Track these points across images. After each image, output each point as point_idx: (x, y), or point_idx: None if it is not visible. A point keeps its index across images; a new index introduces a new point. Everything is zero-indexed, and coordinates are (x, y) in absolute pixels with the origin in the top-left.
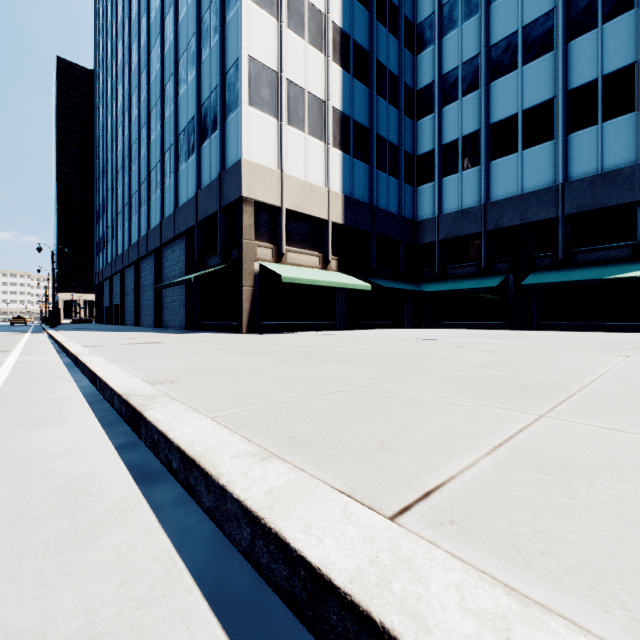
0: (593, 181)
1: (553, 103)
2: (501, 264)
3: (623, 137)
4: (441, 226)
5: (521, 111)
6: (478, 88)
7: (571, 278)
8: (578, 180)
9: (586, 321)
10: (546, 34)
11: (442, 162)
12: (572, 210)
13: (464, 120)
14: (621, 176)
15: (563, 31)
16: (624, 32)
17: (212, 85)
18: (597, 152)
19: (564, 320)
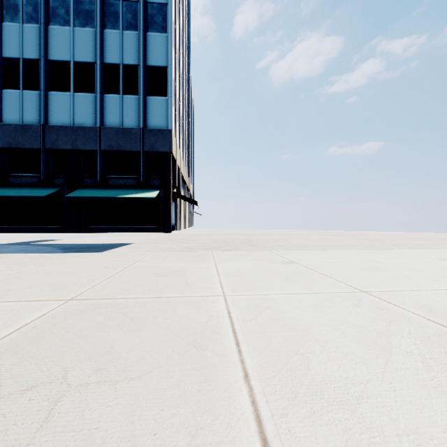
0: (118, 131)
1: (95, 67)
2: (59, 179)
3: (133, 109)
4: (1, 134)
5: (73, 61)
6: (38, 23)
7: (99, 195)
8: (109, 128)
9: (116, 225)
10: (90, 13)
11: (3, 73)
12: (106, 148)
13: (25, 44)
14: (132, 133)
15: (101, 18)
16: (134, 43)
17: None
18: (120, 113)
19: (103, 225)
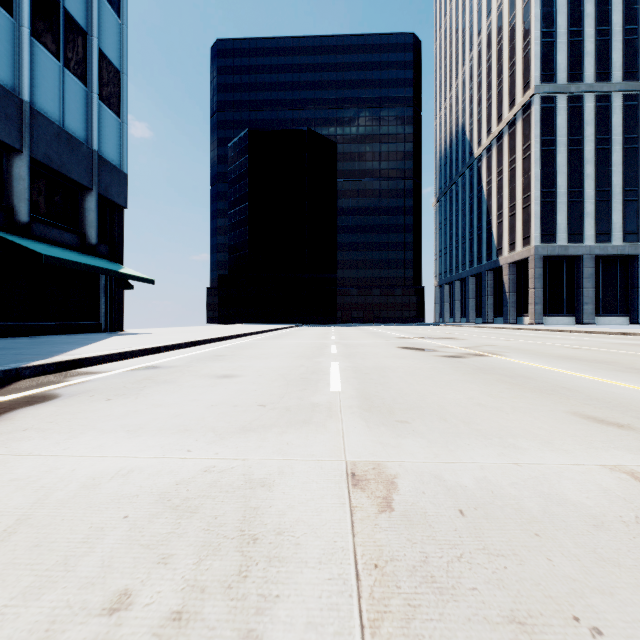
0: None
1: None
2: None
3: None
4: None
5: None
6: None
7: None
8: None
9: None
10: None
11: None
12: None
13: None
14: None
15: None
16: None
17: (69, 2)
18: None
19: None
